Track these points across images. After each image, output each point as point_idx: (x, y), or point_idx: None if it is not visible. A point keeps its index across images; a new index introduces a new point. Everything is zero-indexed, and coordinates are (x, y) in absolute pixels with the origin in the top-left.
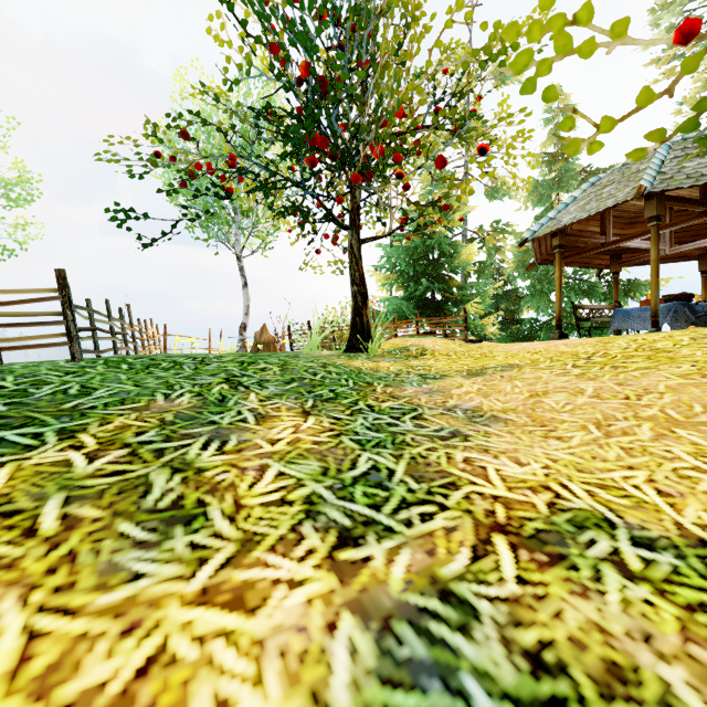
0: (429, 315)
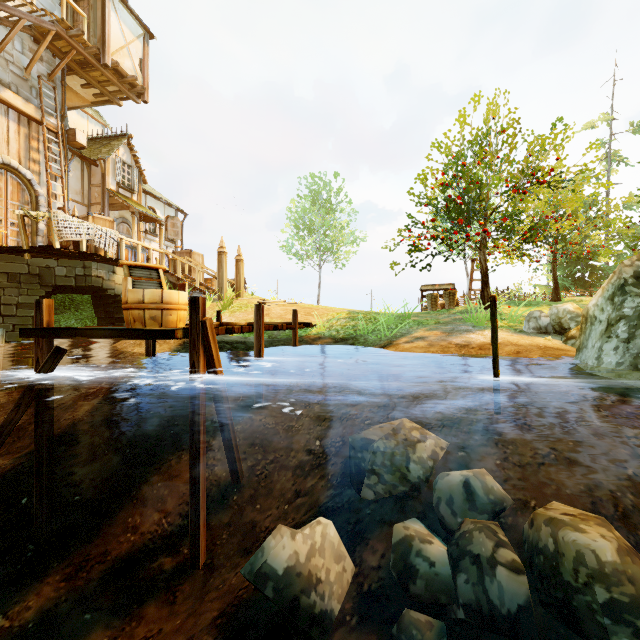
0: (579, 286)
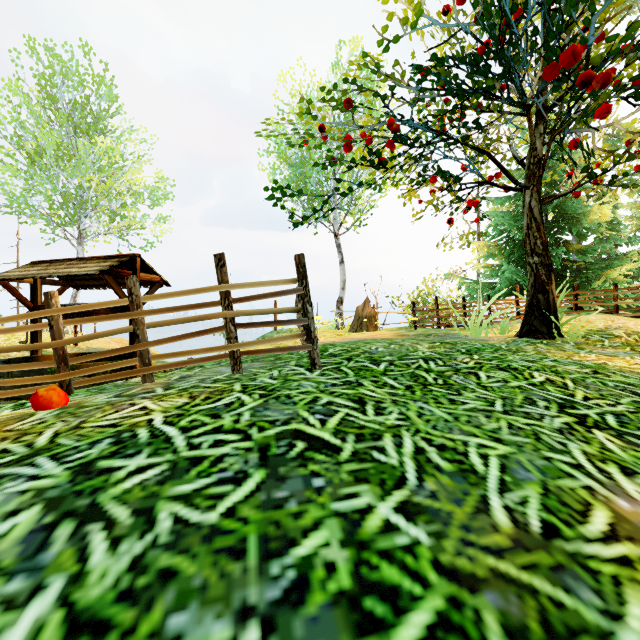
0: None
